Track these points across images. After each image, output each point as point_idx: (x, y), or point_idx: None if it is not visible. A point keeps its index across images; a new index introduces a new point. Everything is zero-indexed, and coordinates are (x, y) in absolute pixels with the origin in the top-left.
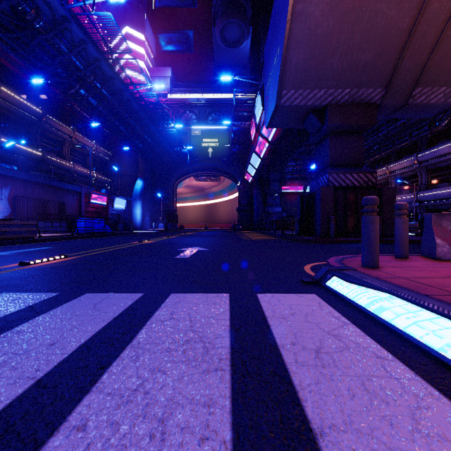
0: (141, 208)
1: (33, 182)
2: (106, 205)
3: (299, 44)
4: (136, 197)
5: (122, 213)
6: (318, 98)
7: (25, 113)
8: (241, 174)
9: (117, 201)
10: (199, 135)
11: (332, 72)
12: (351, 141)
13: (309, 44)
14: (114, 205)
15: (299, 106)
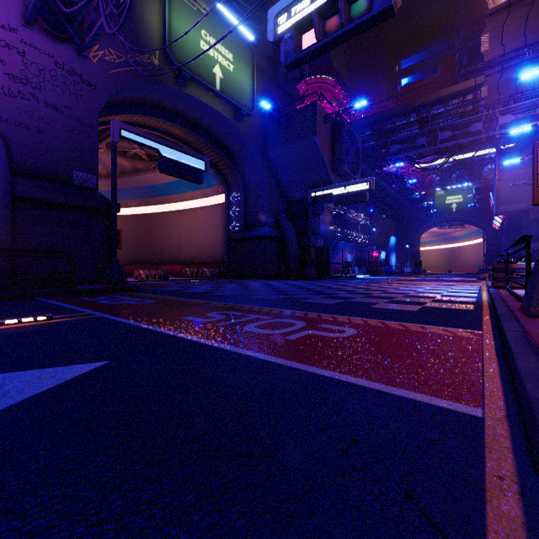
0: (395, 257)
1: (357, 249)
2: (377, 257)
3: (504, 191)
4: (391, 250)
5: (382, 261)
6: (521, 207)
7: (341, 212)
8: (487, 223)
9: (381, 254)
10: (442, 195)
11: (527, 197)
12: None
13: (510, 190)
14: (380, 256)
15: (511, 211)
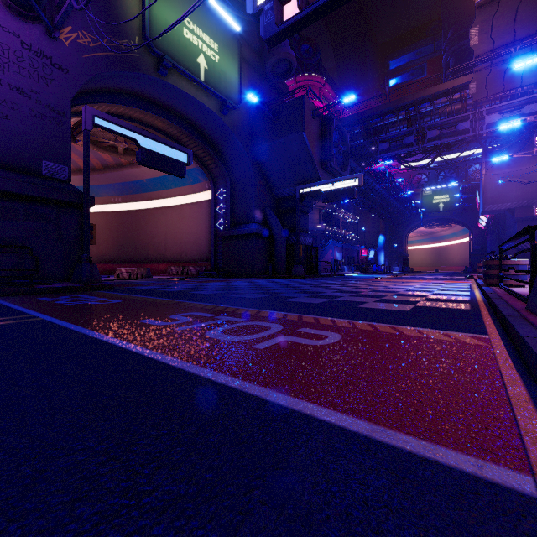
0: (384, 256)
1: (346, 248)
2: (366, 256)
3: (490, 191)
4: (380, 249)
5: (371, 260)
6: (507, 206)
7: (330, 211)
8: (473, 222)
9: (370, 253)
10: (430, 194)
11: (513, 197)
12: (532, 224)
13: (496, 190)
14: (369, 255)
15: (497, 210)
